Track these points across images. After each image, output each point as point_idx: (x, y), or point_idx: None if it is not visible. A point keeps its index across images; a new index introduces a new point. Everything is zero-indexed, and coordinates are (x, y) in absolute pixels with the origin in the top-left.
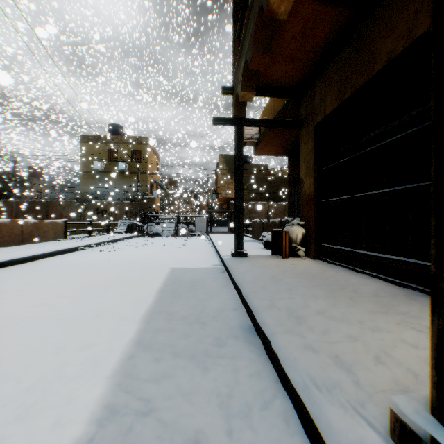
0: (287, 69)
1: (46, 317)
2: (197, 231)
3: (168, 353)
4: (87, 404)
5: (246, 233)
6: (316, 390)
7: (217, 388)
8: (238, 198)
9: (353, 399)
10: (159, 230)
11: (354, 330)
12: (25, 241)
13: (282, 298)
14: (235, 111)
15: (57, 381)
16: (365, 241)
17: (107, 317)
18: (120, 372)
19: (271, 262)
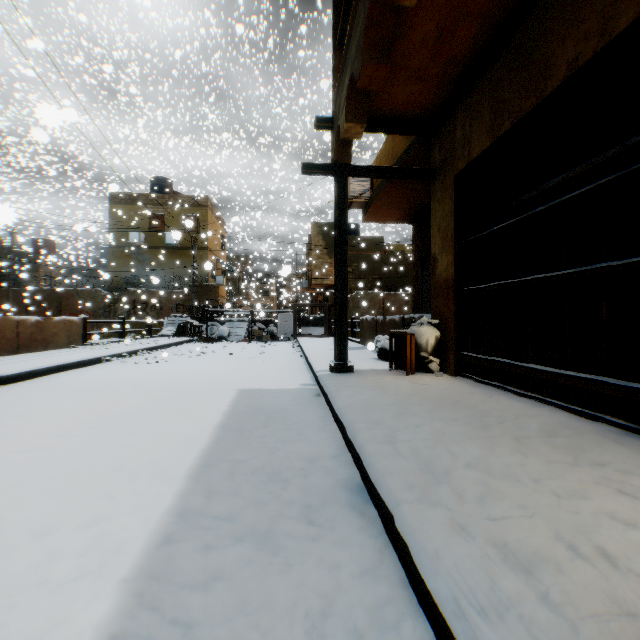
0: (414, 90)
1: (36, 471)
2: (280, 333)
3: (227, 534)
4: (81, 635)
5: (352, 336)
6: (476, 615)
7: (305, 600)
8: (341, 284)
9: (543, 632)
10: (224, 332)
11: (529, 496)
12: (22, 348)
13: (408, 440)
14: (336, 154)
15: (35, 588)
16: (532, 348)
17: (133, 470)
18: (144, 570)
19: (390, 381)
